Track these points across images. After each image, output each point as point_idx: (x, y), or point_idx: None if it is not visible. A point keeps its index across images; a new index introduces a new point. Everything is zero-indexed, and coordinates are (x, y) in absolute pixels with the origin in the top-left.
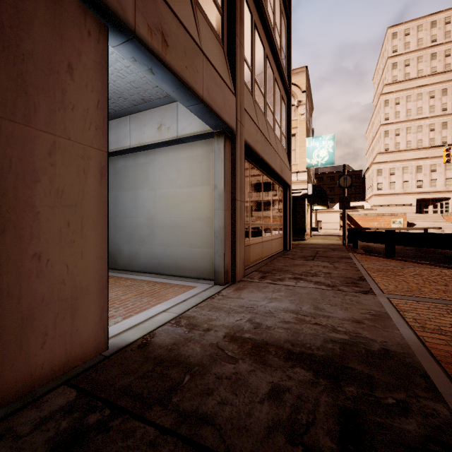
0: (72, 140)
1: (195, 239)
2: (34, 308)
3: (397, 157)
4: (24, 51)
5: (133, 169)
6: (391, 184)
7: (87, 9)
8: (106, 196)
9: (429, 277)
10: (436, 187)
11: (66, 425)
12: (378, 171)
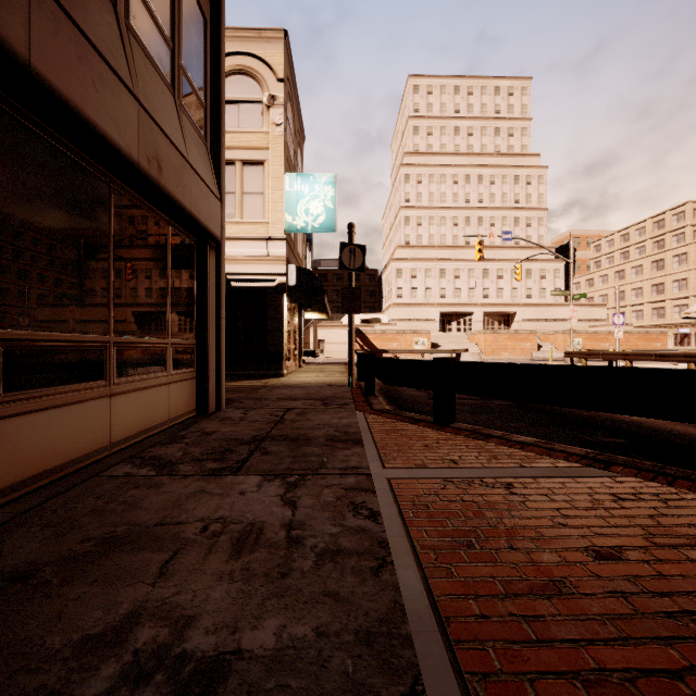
0: None
1: None
2: None
3: (419, 255)
4: None
5: None
6: (413, 291)
7: None
8: None
9: (677, 588)
10: (460, 298)
11: None
12: (397, 272)
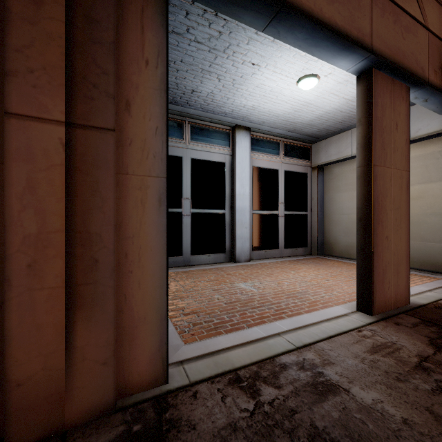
0: (397, 169)
1: (429, 234)
2: (386, 266)
3: None
4: (383, 127)
5: (350, 173)
6: None
7: (402, 84)
8: (409, 201)
9: None
10: None
11: (434, 330)
12: None
